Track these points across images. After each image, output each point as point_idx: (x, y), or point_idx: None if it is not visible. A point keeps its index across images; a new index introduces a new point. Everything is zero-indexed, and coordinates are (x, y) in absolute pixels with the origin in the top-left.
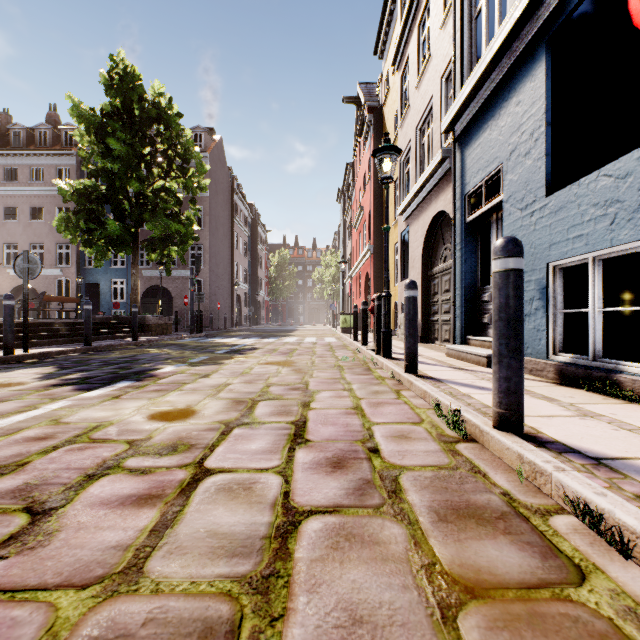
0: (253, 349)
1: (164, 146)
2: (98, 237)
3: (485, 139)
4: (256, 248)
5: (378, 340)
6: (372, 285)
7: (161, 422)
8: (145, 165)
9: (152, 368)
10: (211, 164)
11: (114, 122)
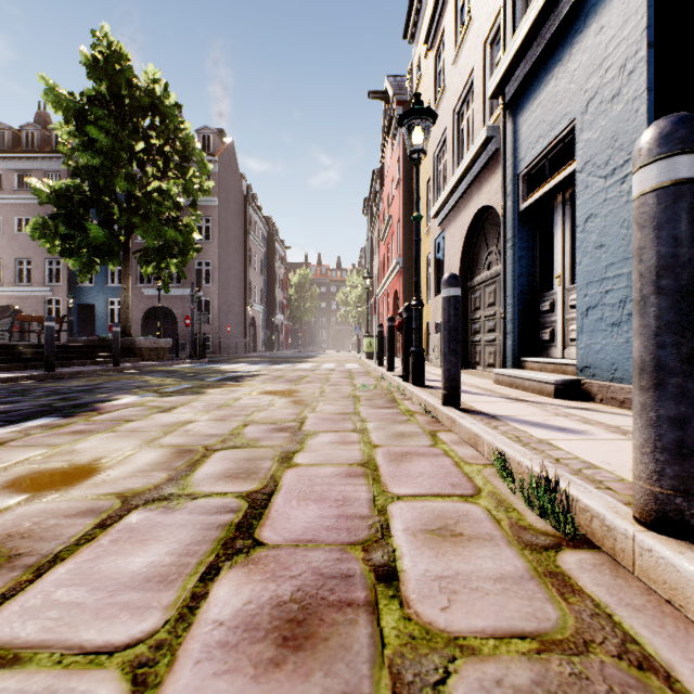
0: (255, 376)
1: (159, 141)
2: (79, 245)
3: (548, 94)
4: (273, 266)
5: (406, 363)
6: (401, 304)
7: (14, 495)
8: (137, 163)
9: (105, 399)
10: (220, 169)
11: (96, 108)
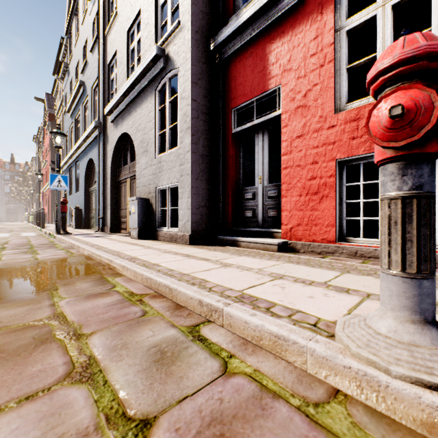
0: None
1: None
2: None
3: None
4: None
5: (38, 222)
6: (51, 201)
7: None
8: None
9: None
10: None
11: None
